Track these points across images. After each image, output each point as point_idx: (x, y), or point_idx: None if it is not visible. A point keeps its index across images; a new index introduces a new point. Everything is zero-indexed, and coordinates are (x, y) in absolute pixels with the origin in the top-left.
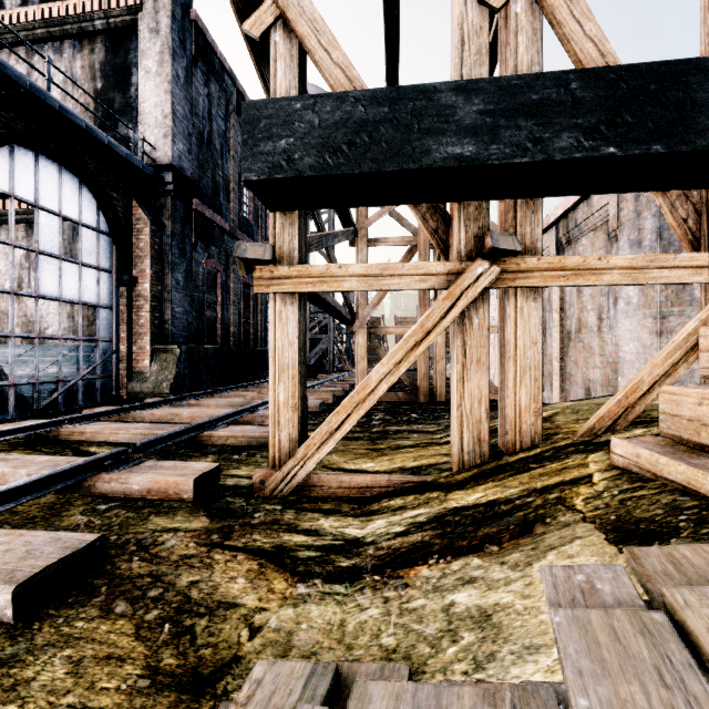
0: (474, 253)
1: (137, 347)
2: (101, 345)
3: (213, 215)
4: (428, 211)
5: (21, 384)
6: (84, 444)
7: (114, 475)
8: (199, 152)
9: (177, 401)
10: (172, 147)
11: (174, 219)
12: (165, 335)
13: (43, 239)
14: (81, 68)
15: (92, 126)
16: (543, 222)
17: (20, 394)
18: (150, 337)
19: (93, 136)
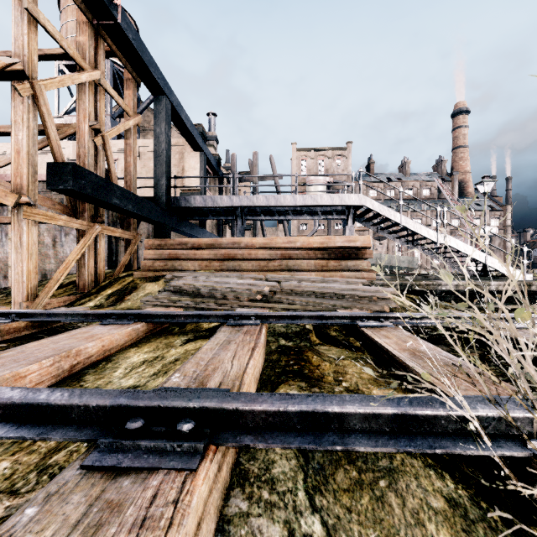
0: (93, 220)
1: None
2: None
3: None
4: (72, 199)
5: None
6: None
7: None
8: None
9: None
10: None
11: None
12: None
13: None
14: None
15: None
16: (1, 176)
17: None
18: None
19: None
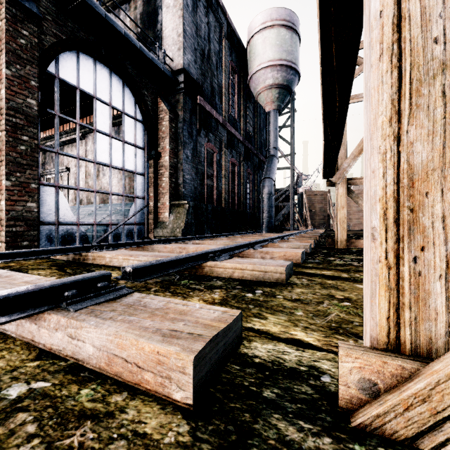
0: None
1: (160, 203)
2: (137, 200)
3: (211, 109)
4: None
5: (84, 224)
6: (102, 268)
7: (62, 318)
8: (202, 64)
9: (186, 240)
10: (183, 57)
11: (185, 110)
12: (179, 195)
13: (99, 122)
14: (129, 21)
15: (128, 33)
16: None
17: (83, 232)
18: (168, 195)
19: (129, 41)
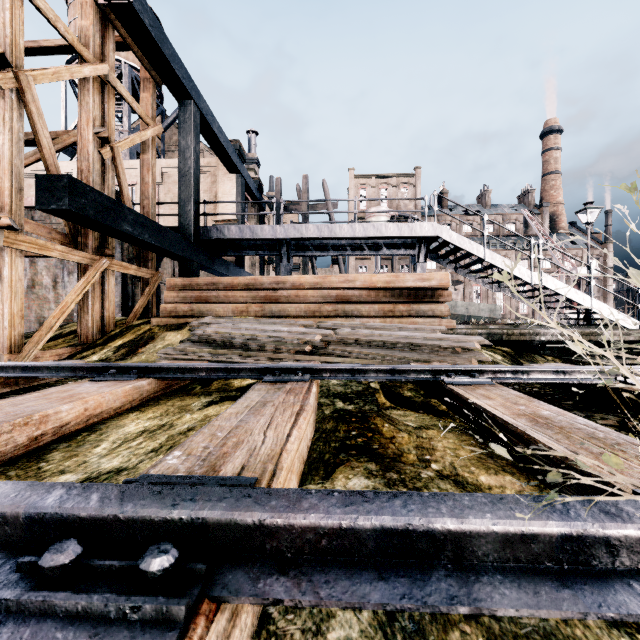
0: (99, 253)
1: None
2: None
3: None
4: (72, 225)
5: None
6: None
7: None
8: None
9: None
10: None
11: None
12: None
13: None
14: None
15: None
16: None
17: None
18: None
19: None
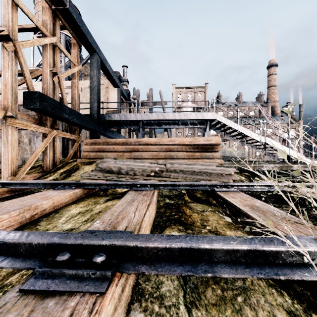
0: (52, 128)
1: None
2: None
3: None
4: (39, 114)
5: None
6: None
7: None
8: None
9: None
10: None
11: None
12: None
13: None
14: None
15: None
16: None
17: None
18: None
19: None
